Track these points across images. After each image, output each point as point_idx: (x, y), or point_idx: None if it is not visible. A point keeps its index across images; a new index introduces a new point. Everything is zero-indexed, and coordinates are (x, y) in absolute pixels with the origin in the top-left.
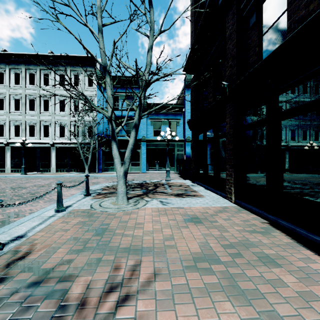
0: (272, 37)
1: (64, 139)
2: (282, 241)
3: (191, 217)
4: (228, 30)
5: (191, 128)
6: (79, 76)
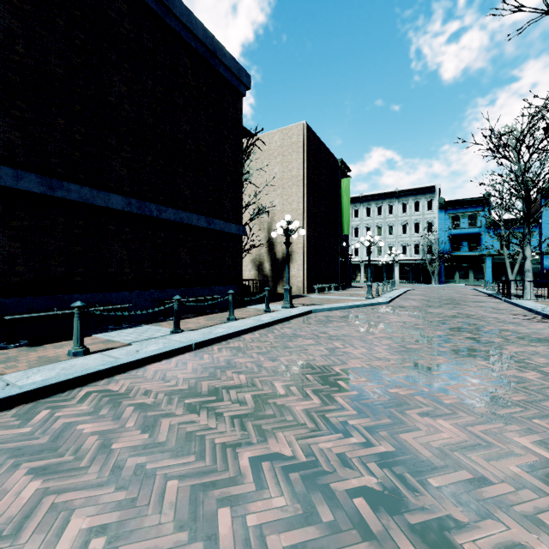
0: None
1: (405, 256)
2: None
3: None
4: None
5: None
6: (419, 202)
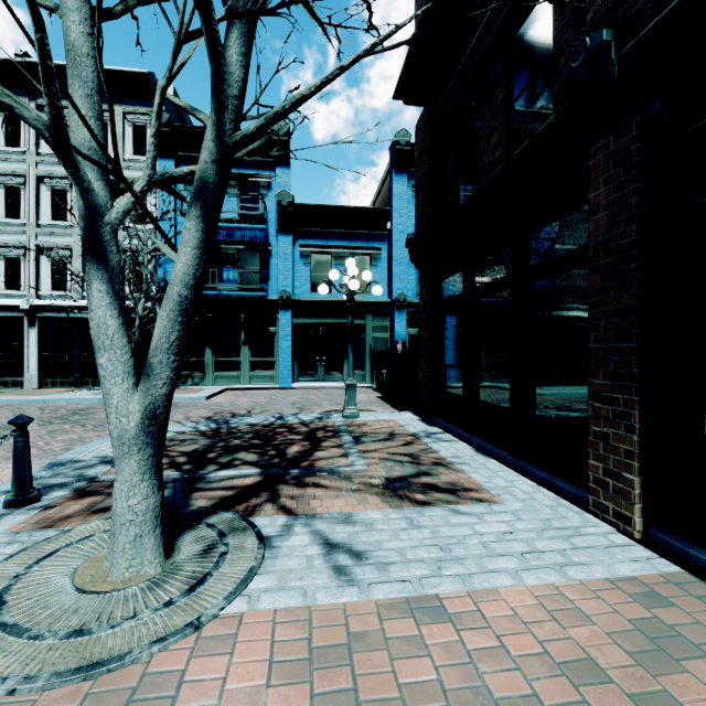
0: None
1: (64, 296)
2: None
3: None
4: None
5: (418, 261)
6: (109, 125)
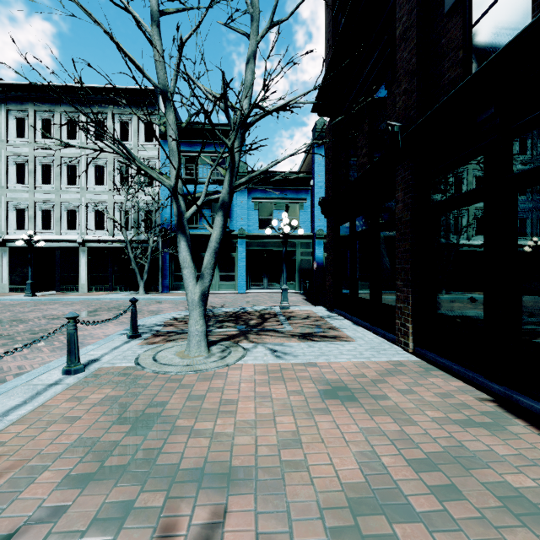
0: (495, 27)
1: (102, 233)
2: (537, 448)
3: (334, 385)
4: (399, 25)
5: (326, 214)
6: (129, 123)
